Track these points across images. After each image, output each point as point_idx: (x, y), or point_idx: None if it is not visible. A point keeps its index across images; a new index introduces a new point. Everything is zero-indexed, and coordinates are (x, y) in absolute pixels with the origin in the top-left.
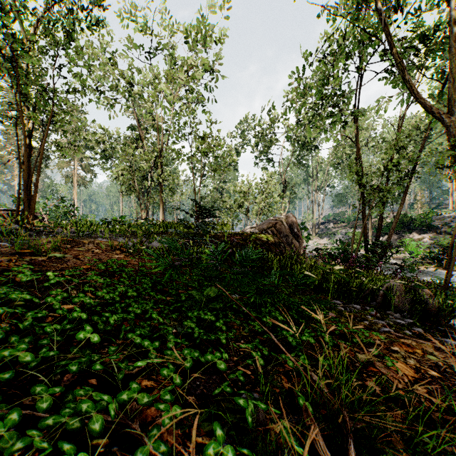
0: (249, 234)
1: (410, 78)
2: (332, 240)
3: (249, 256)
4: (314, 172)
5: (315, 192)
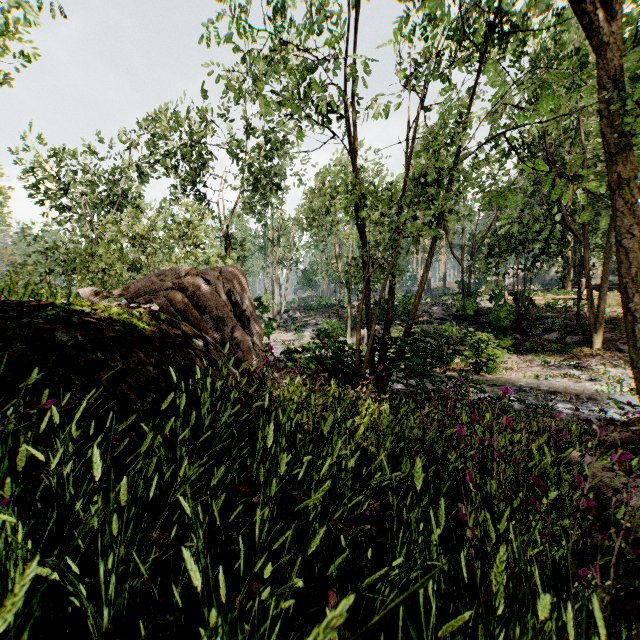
0: (41, 305)
1: None
2: (300, 334)
3: None
4: (274, 236)
5: (277, 263)
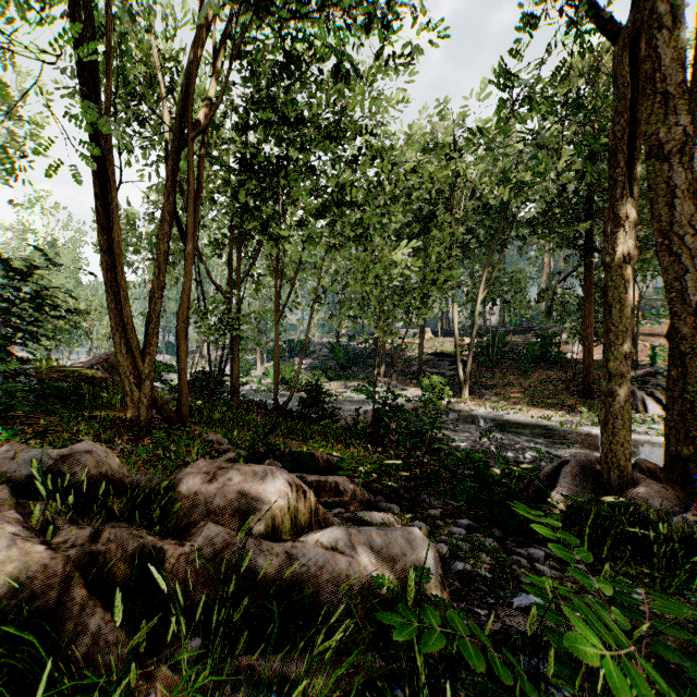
0: (74, 371)
1: (205, 264)
2: None
3: (61, 387)
4: None
5: None
